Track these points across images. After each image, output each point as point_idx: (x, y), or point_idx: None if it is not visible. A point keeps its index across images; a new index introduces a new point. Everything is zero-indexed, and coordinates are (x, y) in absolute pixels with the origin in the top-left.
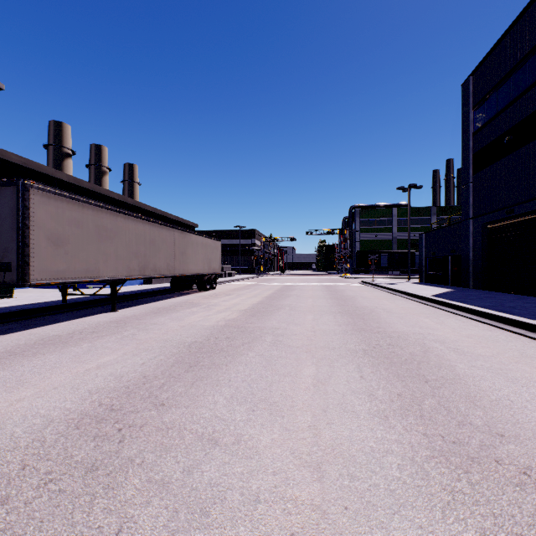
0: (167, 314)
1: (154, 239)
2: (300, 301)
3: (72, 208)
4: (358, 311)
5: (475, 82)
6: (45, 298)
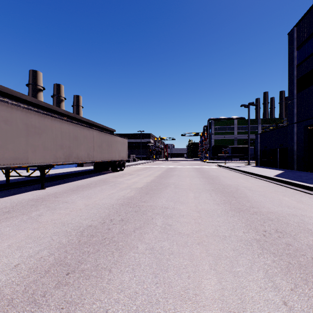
0: (81, 192)
1: (77, 135)
2: (181, 180)
3: (0, 108)
4: (226, 189)
5: (298, 31)
6: None
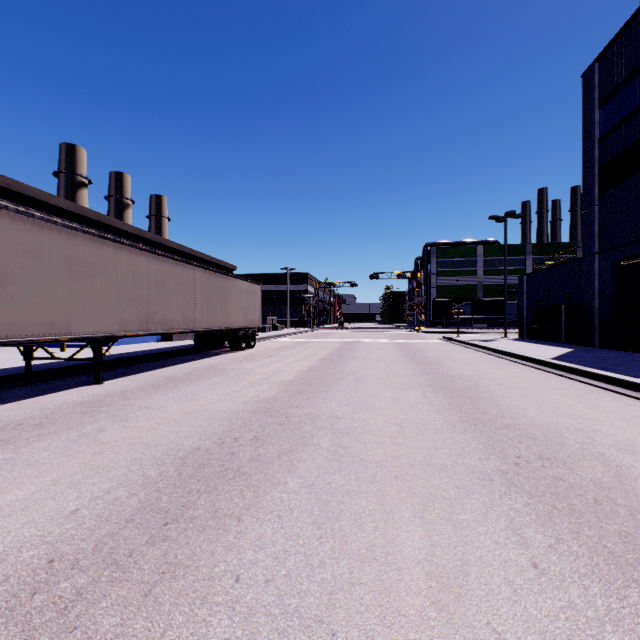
0: (173, 388)
1: (163, 279)
2: (368, 367)
3: (20, 227)
4: (456, 384)
5: (602, 70)
6: (11, 362)
